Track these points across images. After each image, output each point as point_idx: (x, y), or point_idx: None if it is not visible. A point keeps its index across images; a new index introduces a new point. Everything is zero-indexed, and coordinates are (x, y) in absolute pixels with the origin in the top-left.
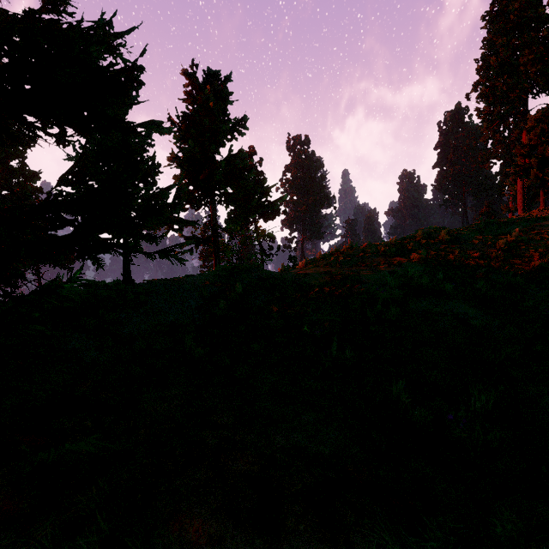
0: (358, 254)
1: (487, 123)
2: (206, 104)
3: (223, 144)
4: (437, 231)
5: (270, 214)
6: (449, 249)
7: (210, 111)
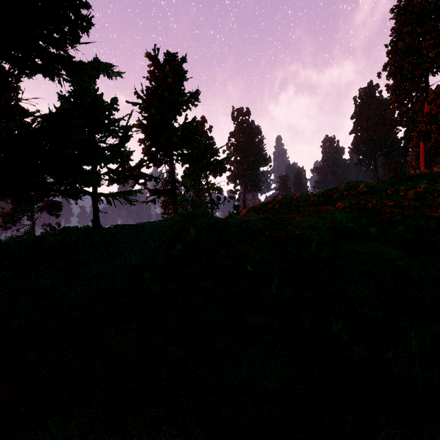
0: (292, 203)
1: (395, 97)
2: (165, 80)
3: (180, 113)
4: (357, 184)
5: (218, 171)
6: (368, 199)
7: (169, 85)
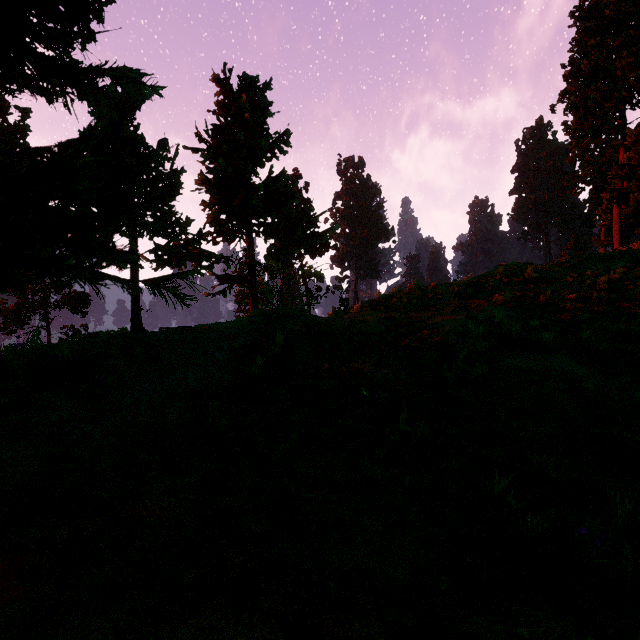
0: (427, 295)
1: (576, 140)
2: (241, 115)
3: (261, 164)
4: (522, 267)
5: (318, 248)
6: (538, 289)
7: (246, 123)
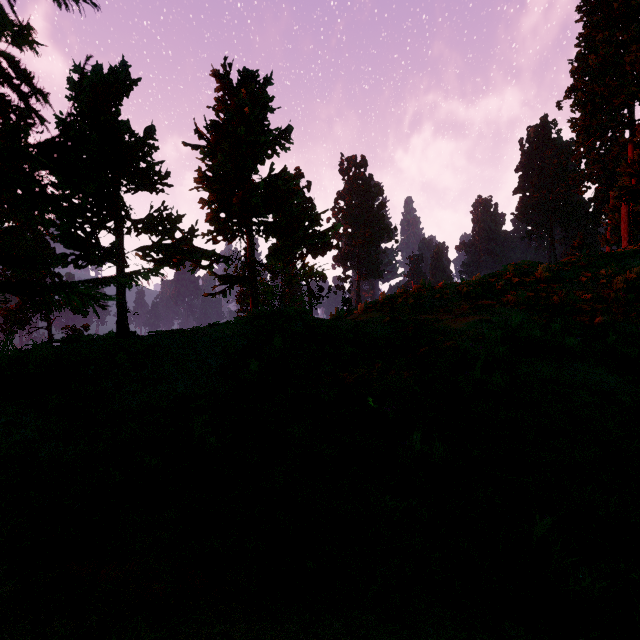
0: (434, 296)
1: (583, 137)
2: (241, 110)
3: (262, 161)
4: (532, 266)
5: (320, 248)
6: (551, 289)
7: (246, 118)
